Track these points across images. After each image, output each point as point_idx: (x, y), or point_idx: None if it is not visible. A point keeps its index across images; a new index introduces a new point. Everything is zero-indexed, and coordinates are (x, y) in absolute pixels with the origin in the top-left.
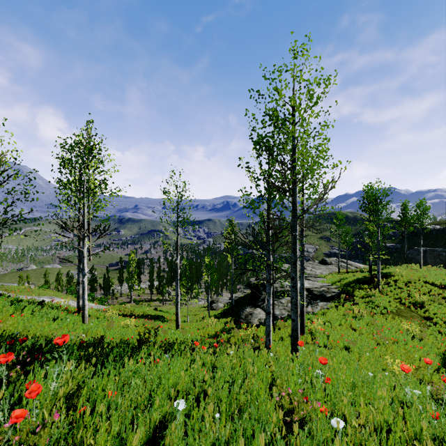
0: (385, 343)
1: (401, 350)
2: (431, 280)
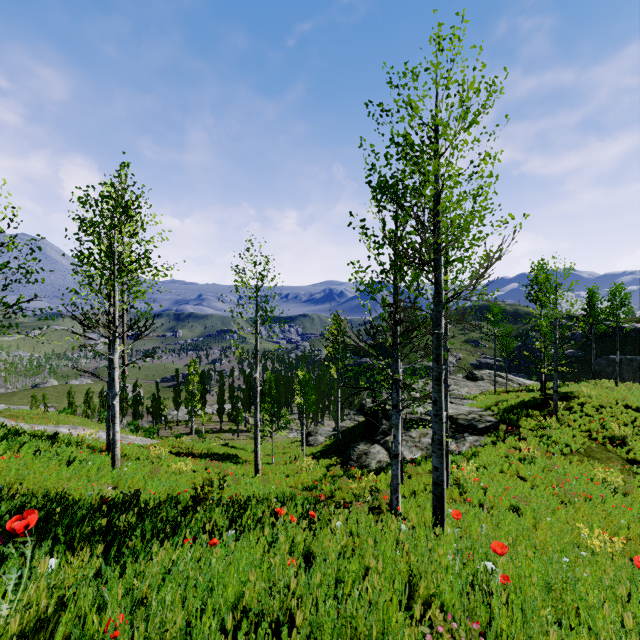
0: (572, 500)
1: (598, 513)
2: (635, 404)
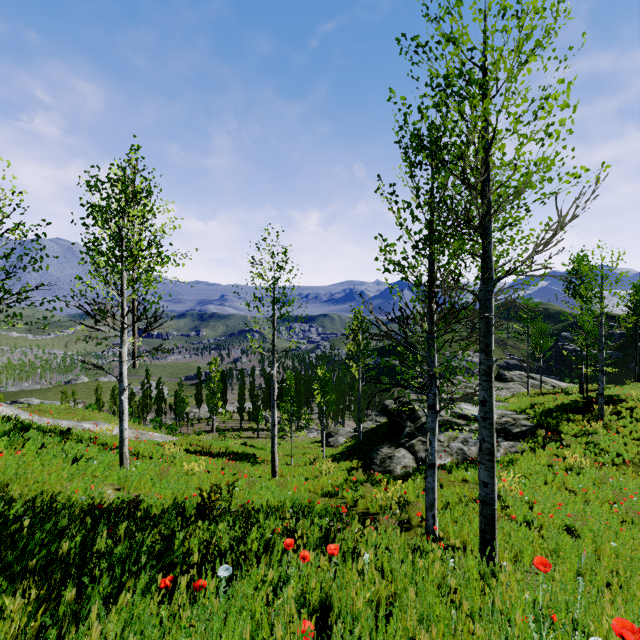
0: (635, 520)
1: None
2: None
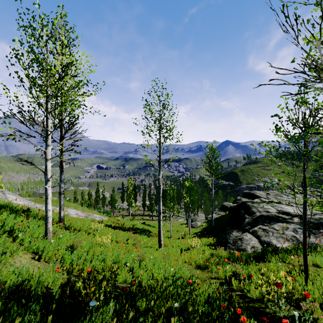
0: None
1: None
2: None
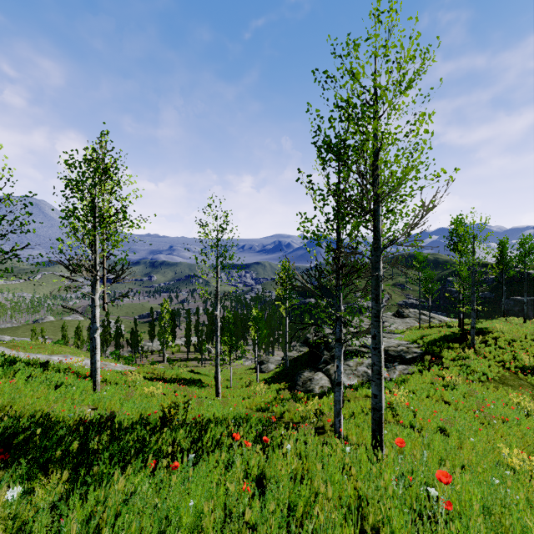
0: (491, 422)
1: (515, 433)
2: None
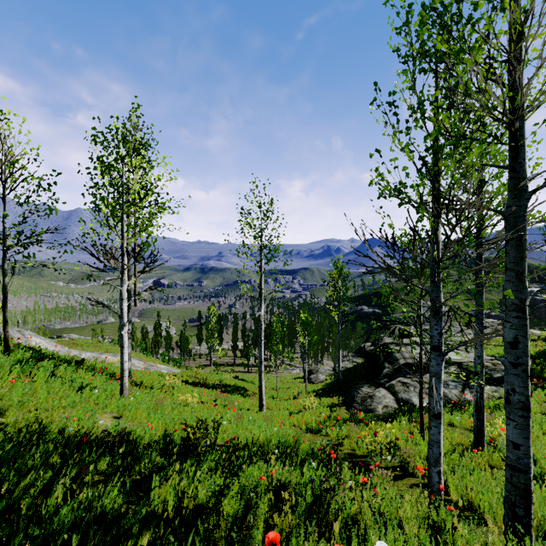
0: None
1: None
2: None
